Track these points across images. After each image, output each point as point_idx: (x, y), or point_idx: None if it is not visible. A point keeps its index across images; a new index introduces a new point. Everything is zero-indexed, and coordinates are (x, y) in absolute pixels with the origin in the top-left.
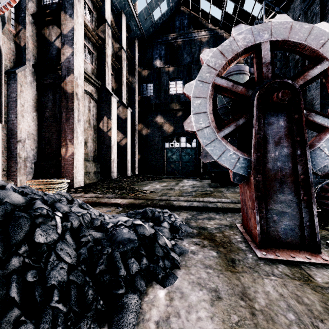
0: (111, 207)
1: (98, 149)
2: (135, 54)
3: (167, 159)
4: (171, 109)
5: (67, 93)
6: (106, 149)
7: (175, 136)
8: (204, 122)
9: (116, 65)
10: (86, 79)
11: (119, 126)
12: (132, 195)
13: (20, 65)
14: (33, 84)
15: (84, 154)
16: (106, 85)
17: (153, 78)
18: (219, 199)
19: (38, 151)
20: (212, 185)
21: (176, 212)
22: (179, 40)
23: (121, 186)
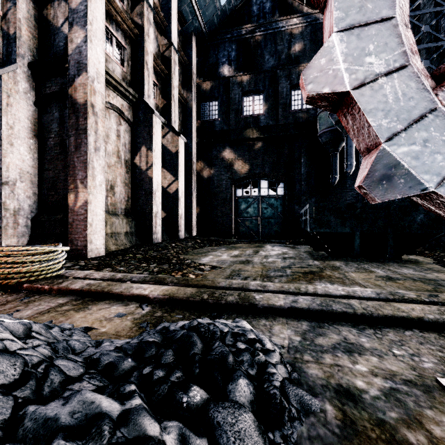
0: (130, 303)
1: (133, 198)
2: (192, 58)
3: (239, 213)
4: (246, 139)
5: (77, 104)
6: (145, 197)
7: (251, 179)
8: (382, 54)
9: (163, 70)
10: (112, 86)
11: (167, 164)
12: (178, 274)
13: (9, 64)
14: (29, 95)
15: (108, 205)
16: (144, 97)
17: (219, 93)
18: (348, 288)
19: (38, 200)
20: (315, 256)
21: (263, 321)
22: (257, 34)
23: (165, 256)
